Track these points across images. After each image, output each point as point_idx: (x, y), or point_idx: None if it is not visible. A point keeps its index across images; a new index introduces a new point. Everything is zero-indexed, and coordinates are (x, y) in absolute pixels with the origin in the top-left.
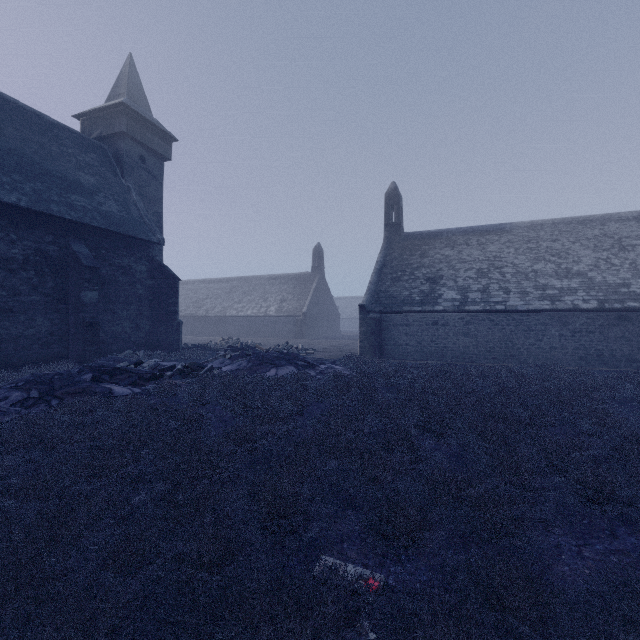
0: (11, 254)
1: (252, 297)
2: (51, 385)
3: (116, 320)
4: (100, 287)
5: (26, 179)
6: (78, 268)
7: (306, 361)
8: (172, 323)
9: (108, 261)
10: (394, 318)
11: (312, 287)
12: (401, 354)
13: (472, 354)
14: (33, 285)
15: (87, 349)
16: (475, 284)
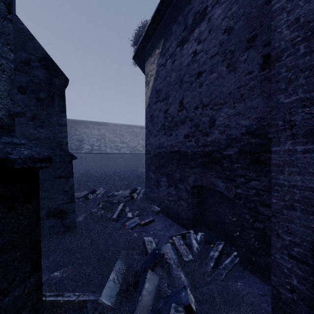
0: None
1: None
2: None
3: None
4: None
5: None
6: None
7: None
8: None
9: None
10: None
11: None
12: None
13: (95, 168)
14: None
15: None
16: (96, 143)
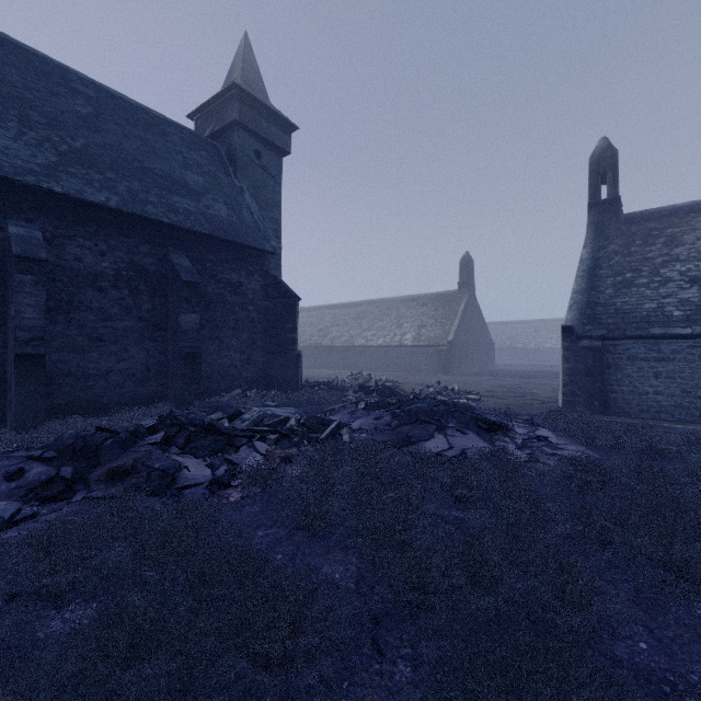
0: (100, 268)
1: (383, 323)
2: (96, 455)
3: (224, 351)
4: (205, 309)
5: (122, 178)
6: (177, 285)
7: (488, 420)
8: (290, 355)
9: (214, 276)
10: (630, 347)
11: (459, 308)
12: (645, 409)
13: None
14: (126, 307)
15: (185, 388)
16: None
